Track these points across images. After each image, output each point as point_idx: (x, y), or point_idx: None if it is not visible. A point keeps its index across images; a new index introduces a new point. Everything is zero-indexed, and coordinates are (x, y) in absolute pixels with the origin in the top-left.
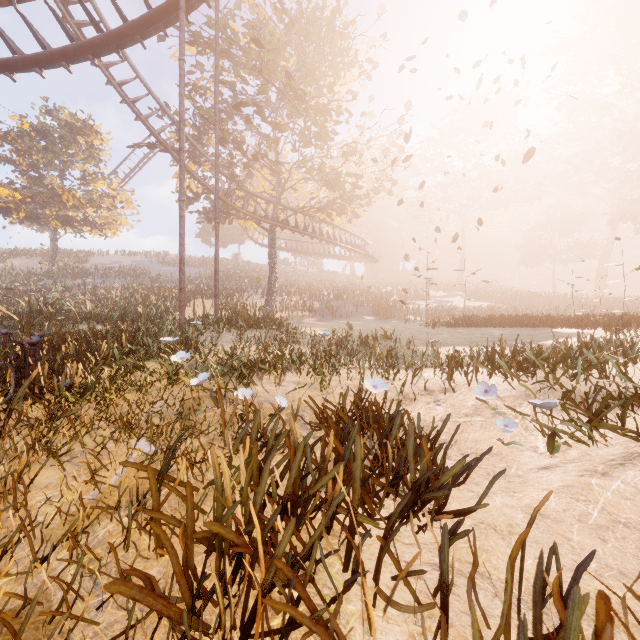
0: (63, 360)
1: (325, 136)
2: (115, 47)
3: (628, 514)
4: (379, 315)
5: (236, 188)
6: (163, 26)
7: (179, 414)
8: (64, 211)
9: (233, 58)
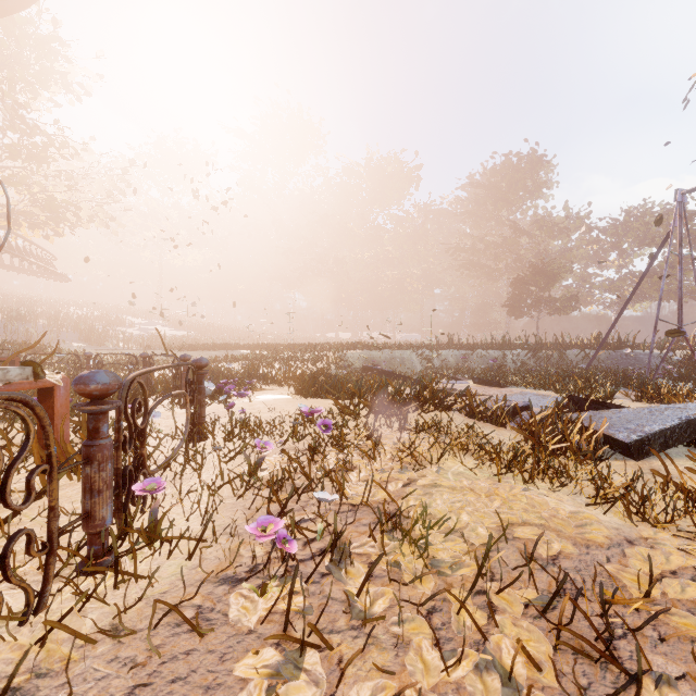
0: None
1: (41, 158)
2: None
3: None
4: (88, 342)
5: None
6: None
7: None
8: None
9: None
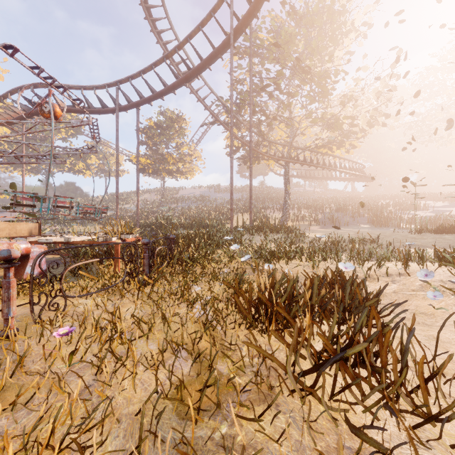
0: (184, 246)
1: (326, 93)
2: (196, 75)
3: None
4: (374, 223)
5: (262, 140)
6: (220, 55)
7: (237, 273)
8: (167, 166)
9: (260, 56)
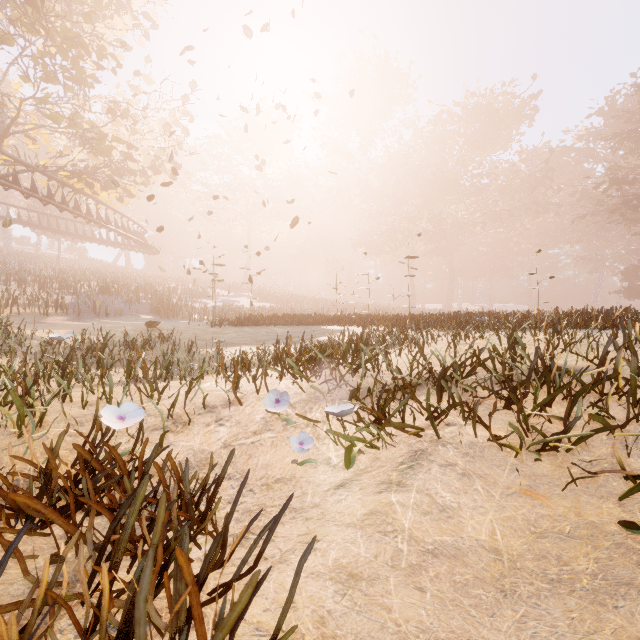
0: None
1: (80, 78)
2: None
3: (432, 535)
4: (160, 314)
5: None
6: None
7: None
8: None
9: None
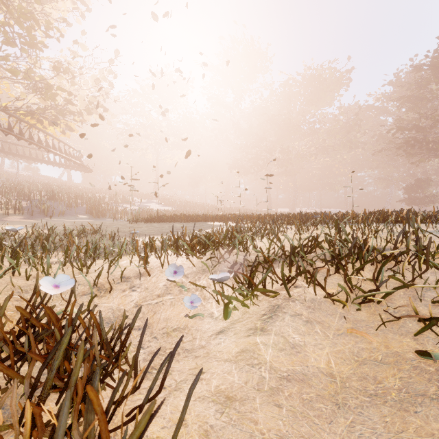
0: None
1: (33, 43)
2: None
3: (286, 365)
4: (92, 214)
5: None
6: None
7: None
8: None
9: None
